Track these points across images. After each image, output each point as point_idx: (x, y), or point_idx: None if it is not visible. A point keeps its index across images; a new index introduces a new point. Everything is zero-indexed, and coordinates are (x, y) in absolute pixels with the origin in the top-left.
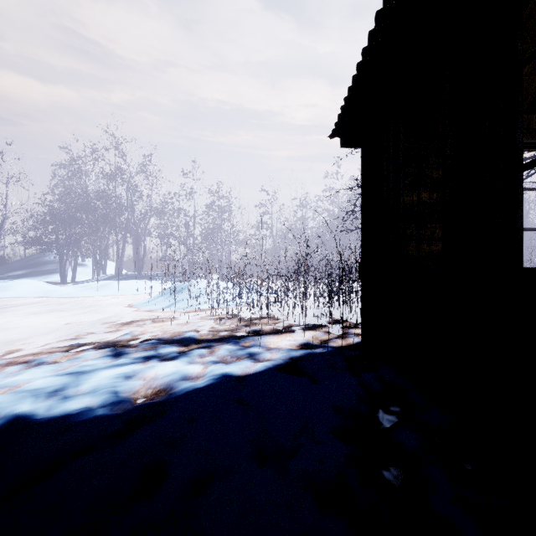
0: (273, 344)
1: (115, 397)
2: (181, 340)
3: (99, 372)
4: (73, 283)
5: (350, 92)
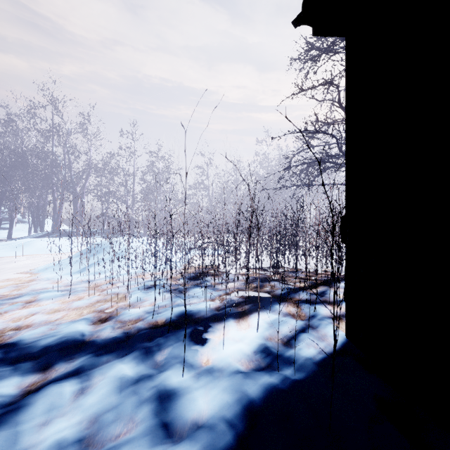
0: (207, 356)
1: None
2: (44, 351)
3: None
4: (6, 240)
5: None
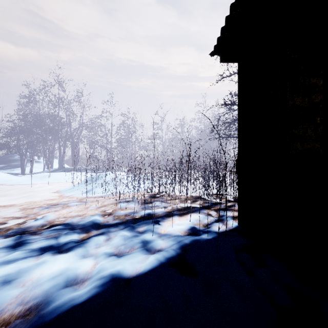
0: (164, 230)
1: None
2: (84, 226)
3: None
4: (30, 174)
5: None
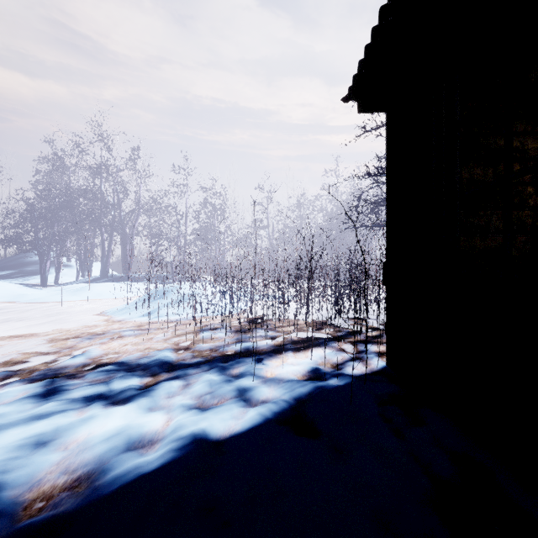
0: (270, 372)
1: None
2: (148, 366)
3: None
4: (54, 285)
5: (382, 17)
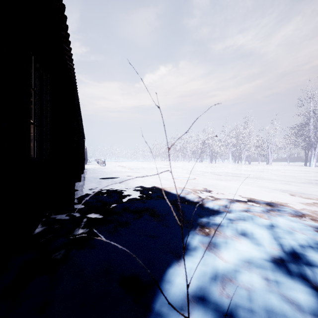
0: None
1: (213, 223)
2: None
3: (265, 231)
4: None
5: None
